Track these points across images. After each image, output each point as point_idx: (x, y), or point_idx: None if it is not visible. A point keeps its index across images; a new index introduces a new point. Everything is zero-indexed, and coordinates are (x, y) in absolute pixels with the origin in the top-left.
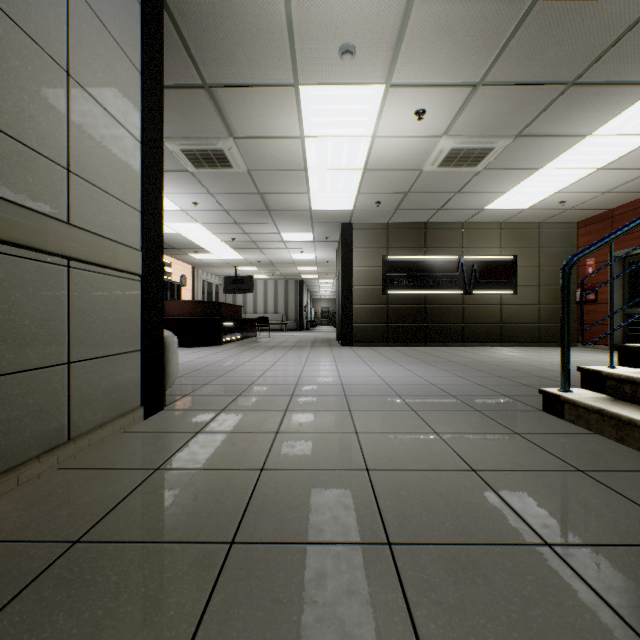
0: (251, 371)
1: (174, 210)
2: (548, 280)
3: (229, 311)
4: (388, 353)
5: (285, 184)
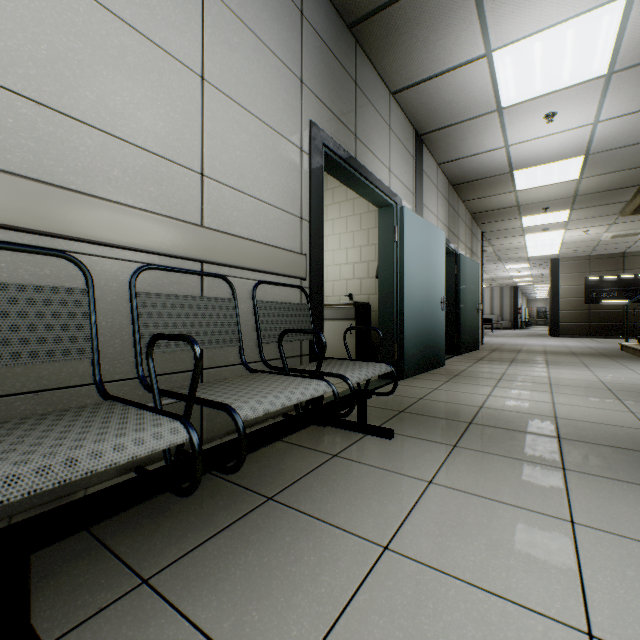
0: (500, 341)
1: None
2: None
3: None
4: (582, 340)
5: (512, 252)
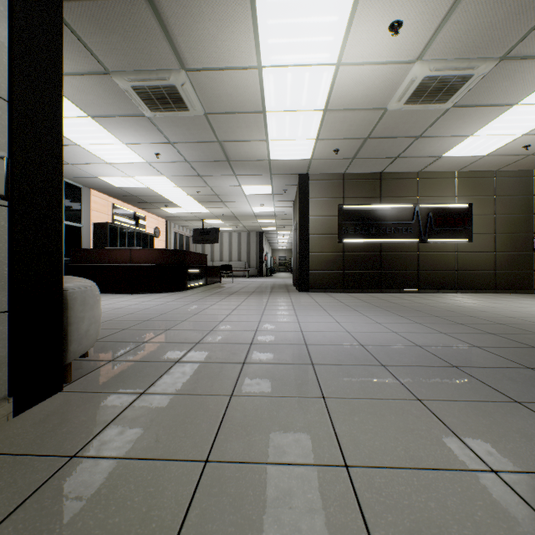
0: (204, 322)
1: (139, 162)
2: (504, 228)
3: (194, 259)
4: (347, 300)
5: (243, 130)
